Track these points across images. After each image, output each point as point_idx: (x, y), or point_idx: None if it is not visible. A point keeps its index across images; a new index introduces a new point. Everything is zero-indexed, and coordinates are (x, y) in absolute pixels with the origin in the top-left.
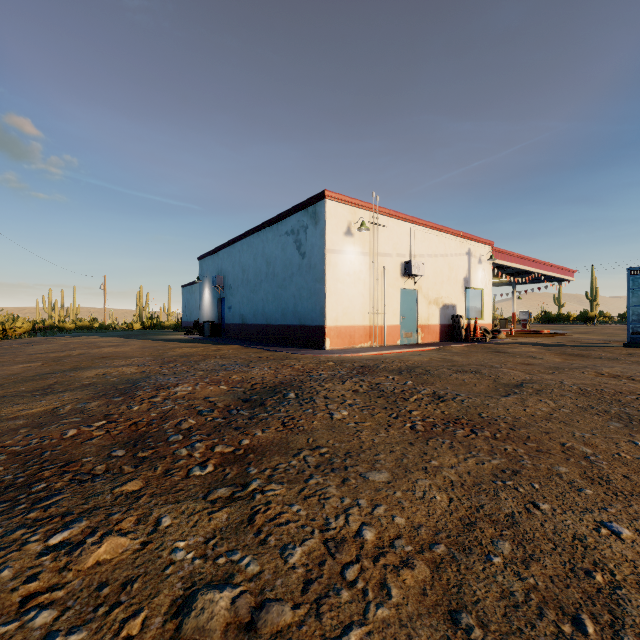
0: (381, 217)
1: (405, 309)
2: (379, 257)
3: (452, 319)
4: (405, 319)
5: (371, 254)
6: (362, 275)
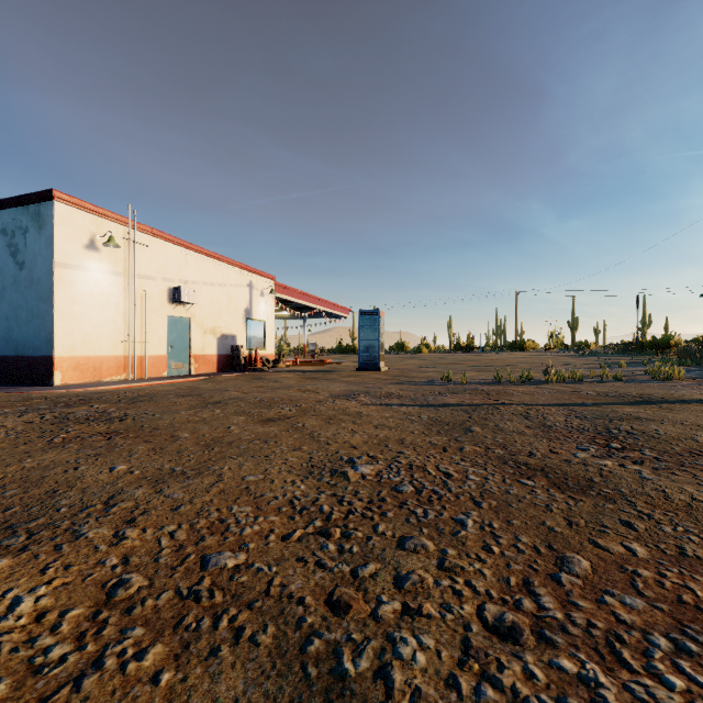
0: (141, 235)
1: (175, 338)
2: (138, 279)
3: (232, 349)
4: (175, 349)
5: (127, 275)
6: (113, 298)
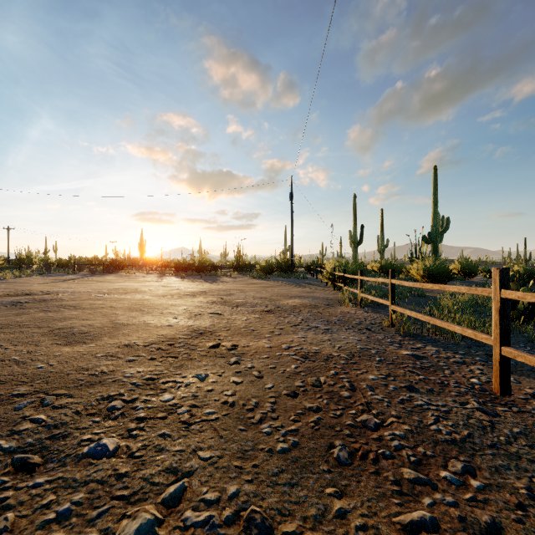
0: None
1: None
2: None
3: None
4: None
5: None
6: None
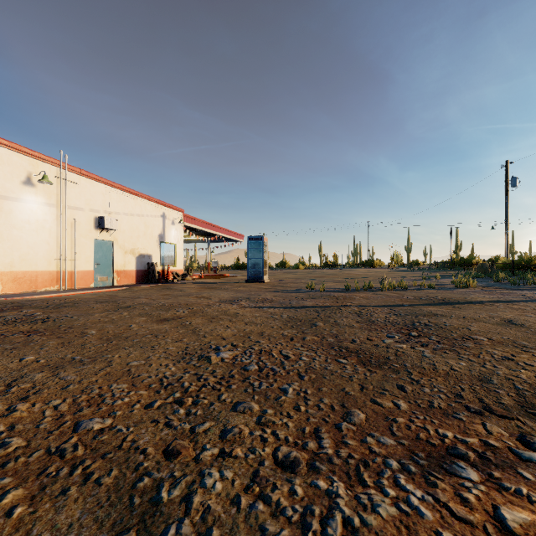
0: (72, 174)
1: (100, 257)
2: (69, 210)
3: (148, 266)
4: (100, 265)
5: (59, 206)
6: (47, 224)
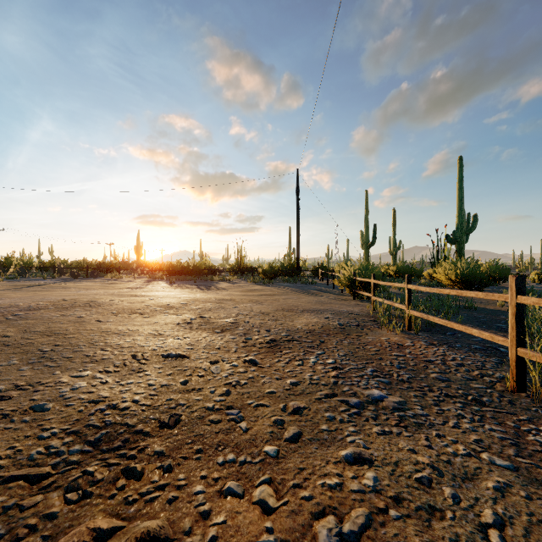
0: None
1: None
2: None
3: None
4: None
5: None
6: None
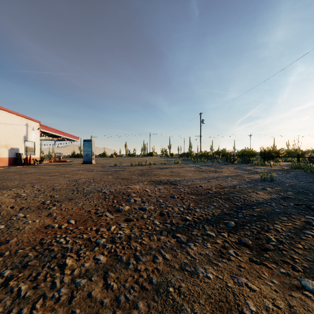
0: None
1: None
2: None
3: (17, 155)
4: None
5: None
6: None
